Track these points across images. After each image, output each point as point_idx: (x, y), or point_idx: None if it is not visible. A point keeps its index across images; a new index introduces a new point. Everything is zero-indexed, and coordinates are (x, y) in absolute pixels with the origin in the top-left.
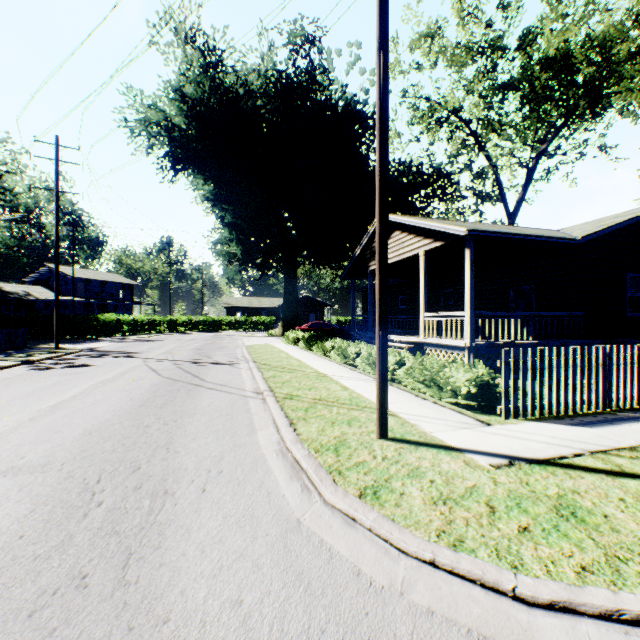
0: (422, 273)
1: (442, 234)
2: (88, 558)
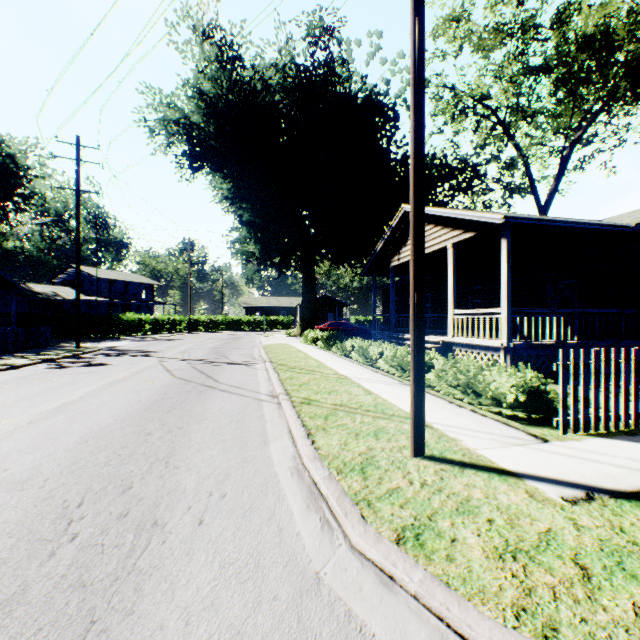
0: (450, 267)
1: (474, 224)
2: (35, 627)
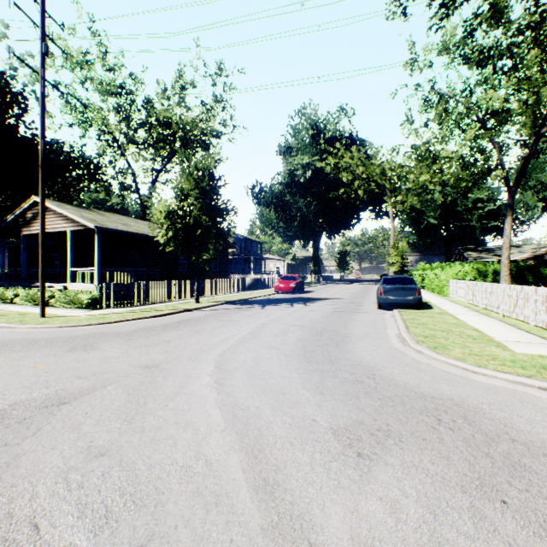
0: (70, 243)
1: (83, 223)
2: None
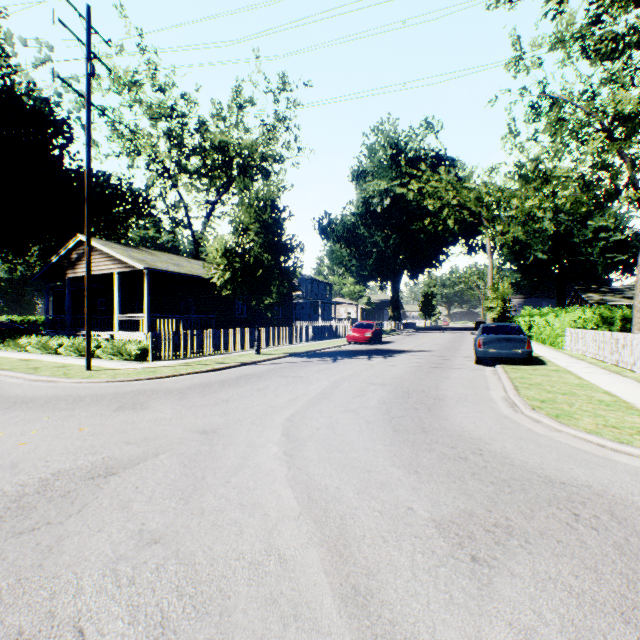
0: (117, 287)
1: (131, 264)
2: None
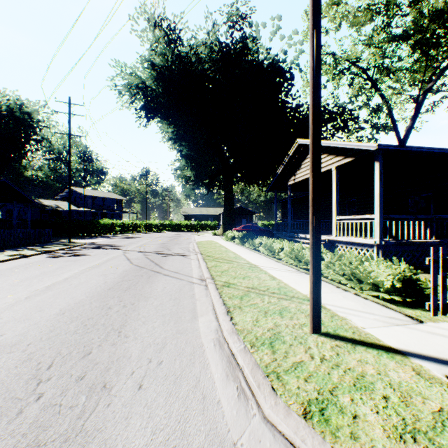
0: (334, 184)
1: (352, 151)
2: None
